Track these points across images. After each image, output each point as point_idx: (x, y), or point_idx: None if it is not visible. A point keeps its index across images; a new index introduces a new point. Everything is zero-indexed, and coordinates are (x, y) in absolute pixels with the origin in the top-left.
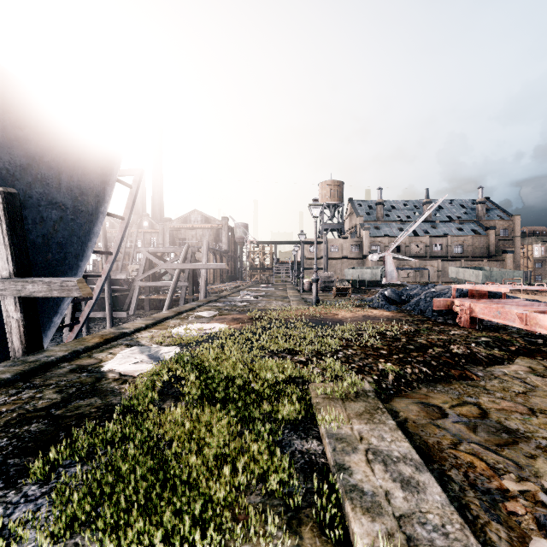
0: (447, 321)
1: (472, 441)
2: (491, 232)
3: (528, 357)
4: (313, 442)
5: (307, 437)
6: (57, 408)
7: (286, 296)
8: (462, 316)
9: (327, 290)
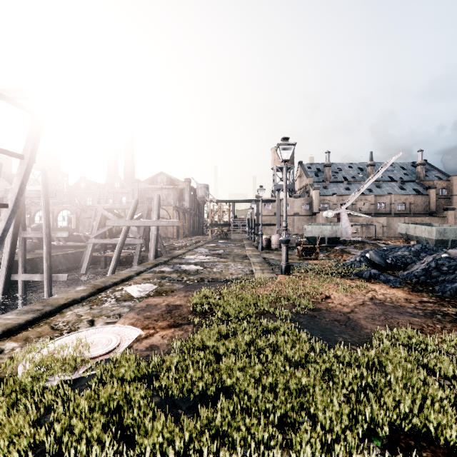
0: None
1: None
2: (432, 191)
3: None
4: None
5: None
6: None
7: (245, 255)
8: None
9: None
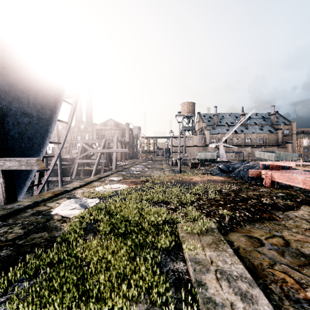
0: (257, 183)
1: (282, 263)
2: (279, 131)
3: (308, 205)
4: (180, 263)
5: (176, 259)
6: (20, 239)
7: (162, 168)
8: (266, 180)
9: (186, 164)
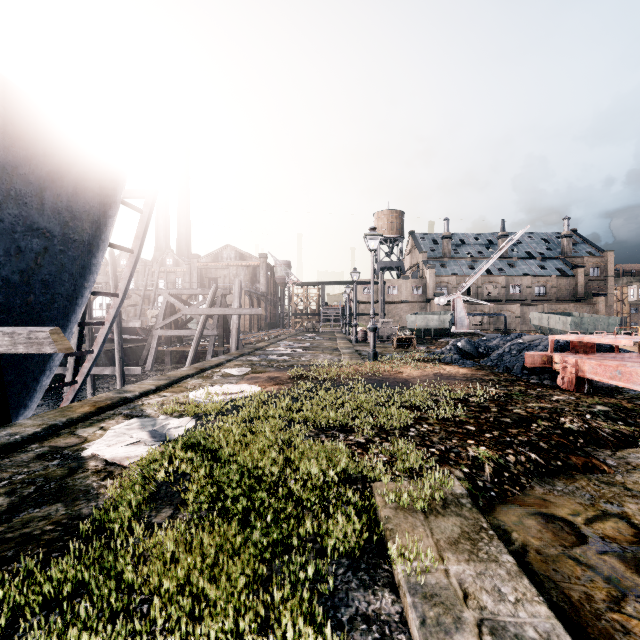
0: (543, 382)
1: None
2: (580, 271)
3: None
4: (384, 595)
5: (373, 584)
6: None
7: (336, 347)
8: (565, 376)
9: (385, 340)
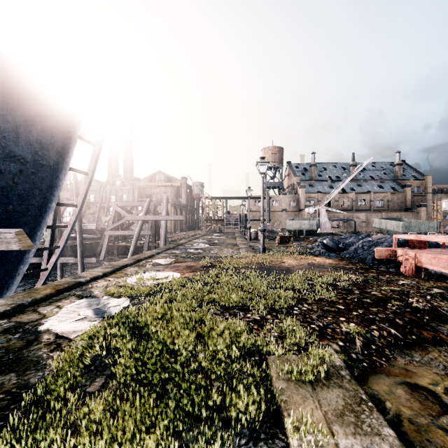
0: (389, 270)
1: None
2: (407, 189)
3: None
4: None
5: None
6: None
7: (236, 243)
8: (407, 266)
9: (271, 238)
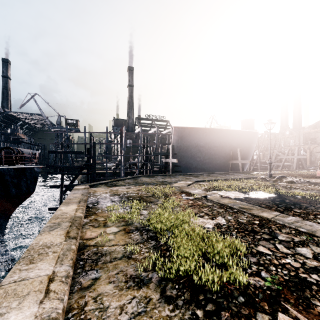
0: None
1: None
2: None
3: None
4: None
5: None
6: (246, 173)
7: None
8: None
9: None
